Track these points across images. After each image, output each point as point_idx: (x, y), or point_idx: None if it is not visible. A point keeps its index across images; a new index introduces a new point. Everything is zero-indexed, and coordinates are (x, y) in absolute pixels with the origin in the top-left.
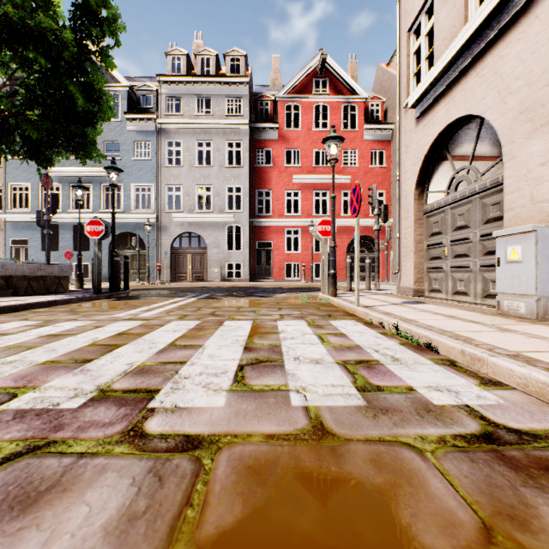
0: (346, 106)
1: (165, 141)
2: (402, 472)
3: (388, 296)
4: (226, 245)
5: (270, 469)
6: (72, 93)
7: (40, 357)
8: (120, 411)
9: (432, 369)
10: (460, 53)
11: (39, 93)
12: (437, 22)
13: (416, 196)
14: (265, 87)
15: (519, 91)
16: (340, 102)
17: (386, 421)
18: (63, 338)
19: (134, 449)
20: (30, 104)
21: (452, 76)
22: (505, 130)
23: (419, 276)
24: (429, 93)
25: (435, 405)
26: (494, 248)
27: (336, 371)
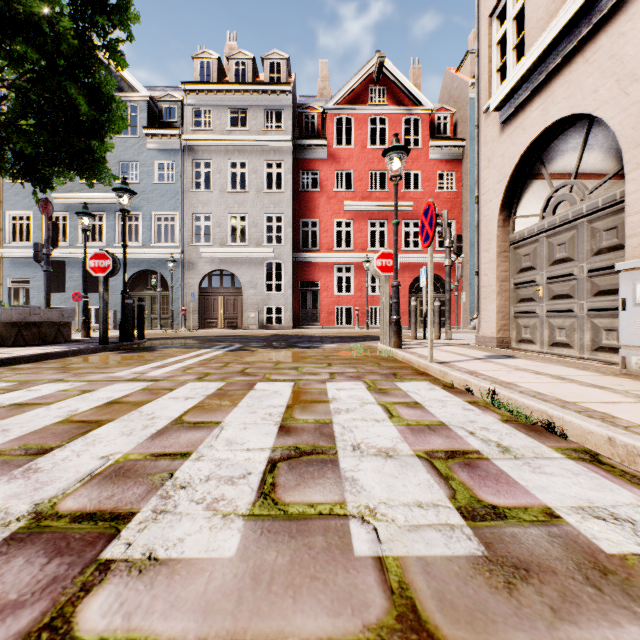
0: (408, 120)
1: (192, 162)
2: None
3: (464, 347)
4: (264, 285)
5: None
6: (73, 96)
7: None
8: (47, 569)
9: (568, 469)
10: (562, 34)
11: (33, 98)
12: None
13: (500, 221)
14: (311, 97)
15: None
16: (401, 114)
17: (535, 602)
18: (29, 410)
19: None
20: (22, 111)
21: (551, 66)
22: (628, 130)
23: (505, 323)
24: (519, 91)
25: (608, 555)
26: (609, 286)
27: (420, 474)
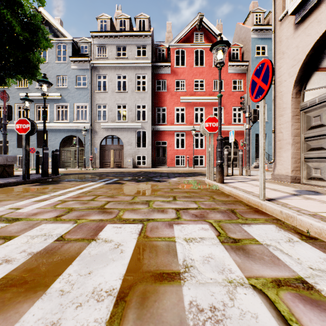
0: None
1: (96, 75)
2: None
3: (267, 182)
4: (136, 144)
5: None
6: (9, 20)
7: None
8: None
9: None
10: None
11: None
12: None
13: (294, 94)
14: (162, 42)
15: None
16: None
17: None
18: None
19: None
20: None
21: None
22: None
23: (296, 165)
24: None
25: None
26: None
27: None
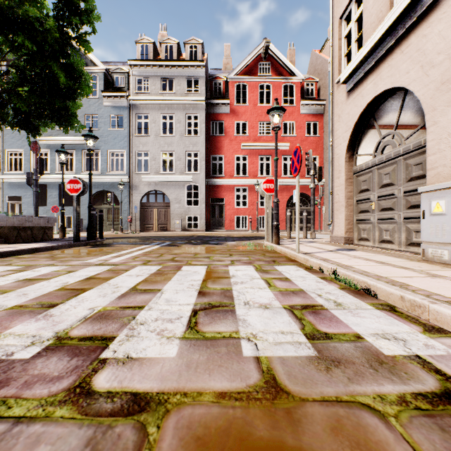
0: (286, 86)
1: (136, 115)
2: (368, 446)
3: (323, 244)
4: (185, 201)
5: (221, 441)
6: (55, 72)
7: (11, 301)
8: (71, 362)
9: (375, 314)
10: (386, 34)
11: (27, 73)
12: (365, 9)
13: (347, 158)
14: (218, 70)
15: (441, 64)
16: (281, 82)
17: (340, 375)
18: (36, 282)
19: (76, 411)
20: (20, 81)
21: (379, 54)
22: (428, 99)
23: (350, 227)
24: (358, 70)
25: (386, 355)
26: (417, 202)
27: (284, 317)
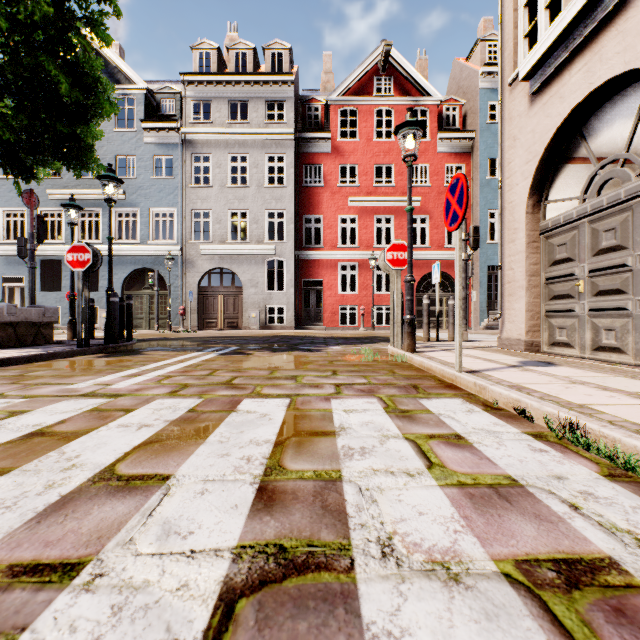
0: (415, 112)
1: (191, 156)
2: None
3: (487, 351)
4: (265, 284)
5: None
6: (51, 74)
7: None
8: None
9: None
10: None
11: (11, 78)
12: None
13: (529, 207)
14: (314, 91)
15: None
16: (408, 105)
17: None
18: None
19: None
20: None
21: (600, 15)
22: None
23: (534, 323)
24: (555, 53)
25: None
26: None
27: None
